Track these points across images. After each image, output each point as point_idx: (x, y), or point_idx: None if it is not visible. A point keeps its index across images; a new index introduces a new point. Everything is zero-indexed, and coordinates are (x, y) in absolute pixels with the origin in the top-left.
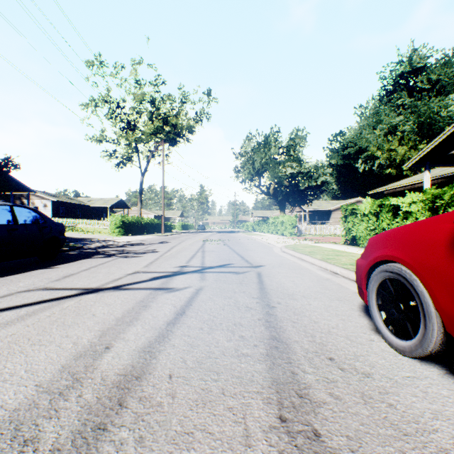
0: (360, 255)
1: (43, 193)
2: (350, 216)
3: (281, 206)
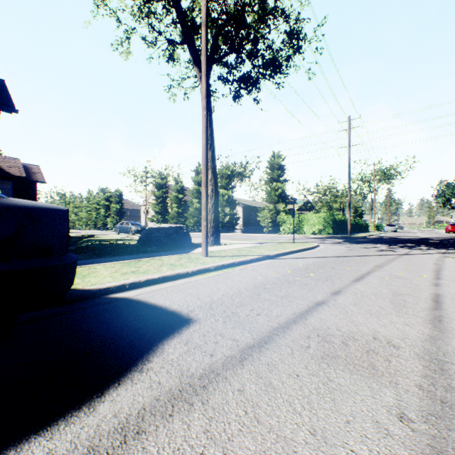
0: None
1: None
2: None
3: None
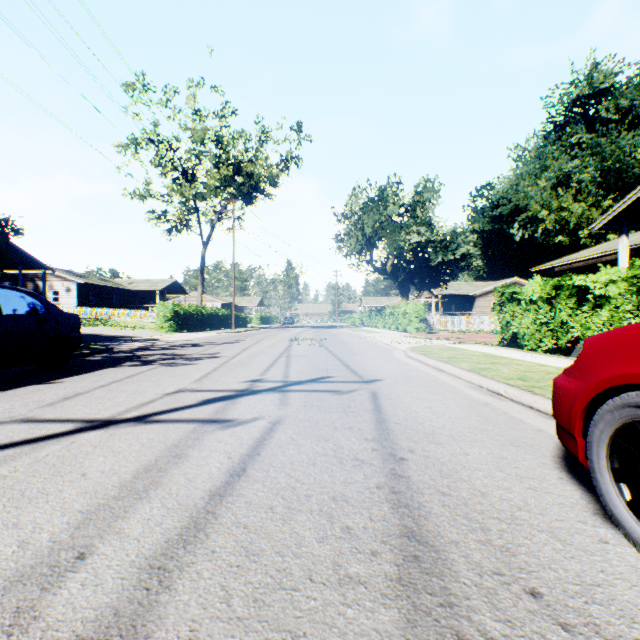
0: (529, 363)
1: (66, 272)
2: (509, 303)
3: (402, 290)
